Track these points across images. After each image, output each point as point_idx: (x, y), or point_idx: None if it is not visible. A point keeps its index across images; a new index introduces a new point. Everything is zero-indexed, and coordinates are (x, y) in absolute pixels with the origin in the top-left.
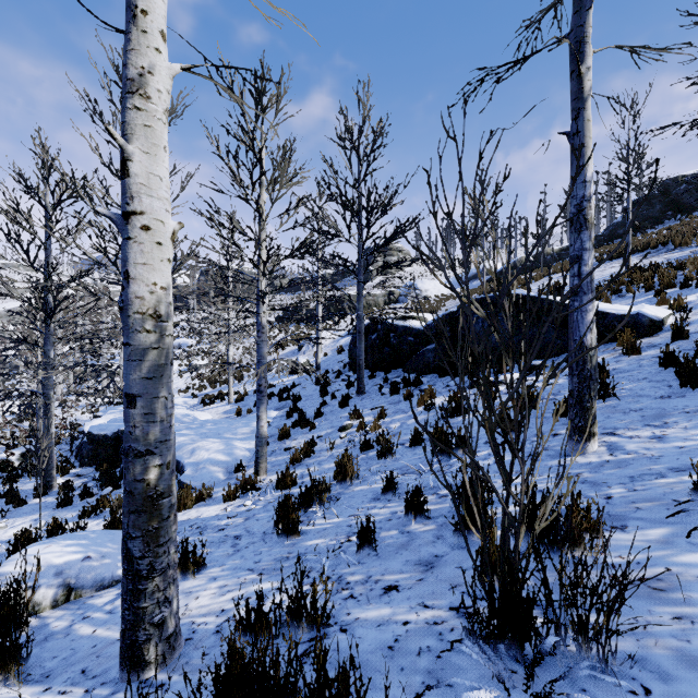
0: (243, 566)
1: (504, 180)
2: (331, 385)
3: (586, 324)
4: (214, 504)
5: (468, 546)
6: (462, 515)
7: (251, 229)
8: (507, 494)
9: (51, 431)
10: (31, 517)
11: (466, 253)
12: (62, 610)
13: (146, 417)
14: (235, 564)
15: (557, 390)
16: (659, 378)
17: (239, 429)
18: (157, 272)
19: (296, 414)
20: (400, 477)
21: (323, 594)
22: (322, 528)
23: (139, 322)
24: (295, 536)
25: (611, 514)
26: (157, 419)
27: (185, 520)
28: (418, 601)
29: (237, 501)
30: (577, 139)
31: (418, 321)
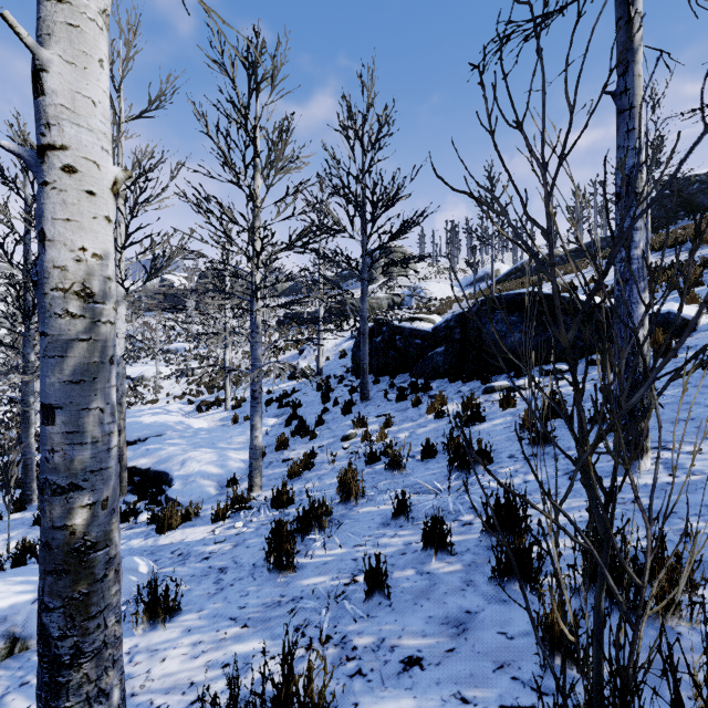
0: (225, 613)
1: (629, 39)
2: (333, 391)
3: (637, 318)
4: (201, 524)
5: (537, 633)
6: (501, 558)
7: (243, 216)
8: (604, 560)
9: (31, 440)
10: (3, 536)
11: (473, 253)
12: (0, 669)
13: (70, 437)
14: (215, 609)
15: (586, 397)
16: (705, 383)
17: (234, 438)
18: (87, 232)
19: (295, 422)
20: (413, 496)
21: (322, 666)
22: (322, 561)
23: (59, 302)
24: (289, 571)
25: (697, 559)
26: (87, 439)
27: (168, 544)
28: (452, 689)
29: (227, 521)
30: (625, 98)
31: (425, 322)
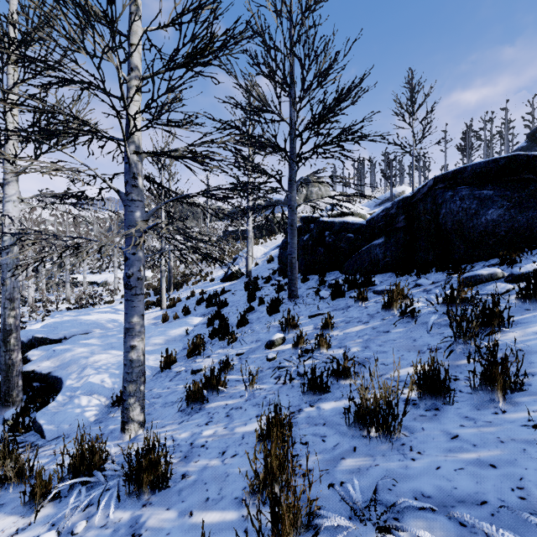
0: None
1: None
2: (259, 290)
3: None
4: (12, 507)
5: None
6: None
7: None
8: None
9: None
10: None
11: (390, 167)
12: None
13: None
14: None
15: None
16: None
17: (152, 338)
18: None
19: (218, 322)
20: None
21: None
22: None
23: None
24: None
25: None
26: None
27: None
28: None
29: (45, 512)
30: None
31: (356, 217)
